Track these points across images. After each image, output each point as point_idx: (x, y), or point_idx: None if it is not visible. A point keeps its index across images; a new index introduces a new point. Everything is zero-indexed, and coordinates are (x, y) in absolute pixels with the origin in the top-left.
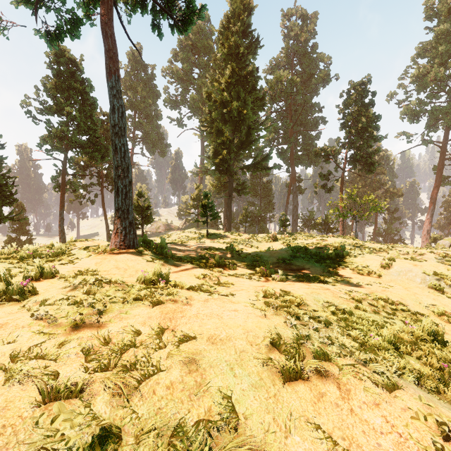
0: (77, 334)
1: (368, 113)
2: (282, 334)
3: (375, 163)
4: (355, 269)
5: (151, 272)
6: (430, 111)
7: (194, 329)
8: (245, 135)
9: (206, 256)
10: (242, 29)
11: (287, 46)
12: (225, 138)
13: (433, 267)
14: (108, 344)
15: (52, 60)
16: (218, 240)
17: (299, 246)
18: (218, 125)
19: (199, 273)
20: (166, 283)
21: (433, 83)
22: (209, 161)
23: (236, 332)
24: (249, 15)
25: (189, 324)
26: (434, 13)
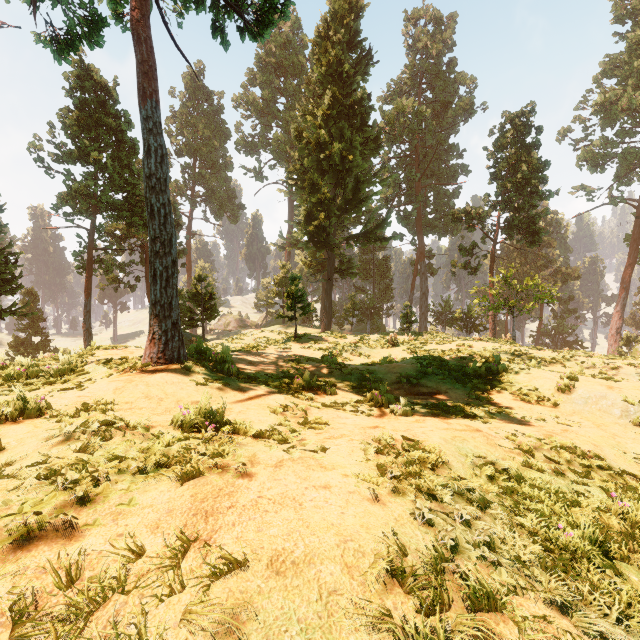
0: (19, 559)
1: (531, 157)
2: (408, 542)
3: (541, 230)
4: (517, 393)
5: (202, 403)
6: (622, 155)
7: (247, 538)
8: (352, 191)
9: (291, 373)
10: (346, 39)
11: (413, 63)
12: (323, 196)
13: (639, 391)
14: (71, 586)
15: (73, 84)
16: (311, 345)
17: (430, 356)
18: (313, 176)
19: (277, 404)
20: (219, 427)
21: (625, 114)
22: (300, 229)
23: (323, 544)
24: (358, 17)
25: (238, 526)
26: (627, 13)
